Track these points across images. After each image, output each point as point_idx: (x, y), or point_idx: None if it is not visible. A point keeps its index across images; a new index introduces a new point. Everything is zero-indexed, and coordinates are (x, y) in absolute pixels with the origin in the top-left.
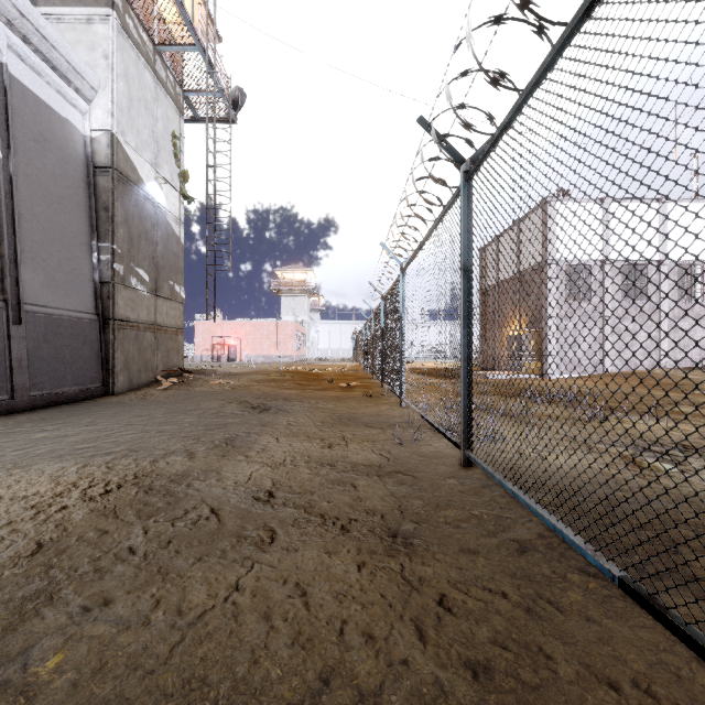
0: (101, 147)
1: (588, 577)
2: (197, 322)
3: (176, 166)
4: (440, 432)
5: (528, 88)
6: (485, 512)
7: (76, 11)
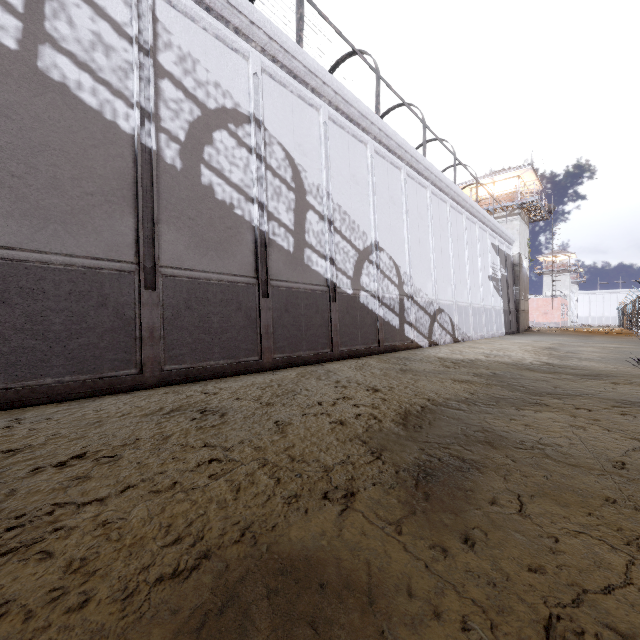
0: (515, 258)
1: None
2: None
3: (527, 249)
4: None
5: None
6: None
7: (507, 219)
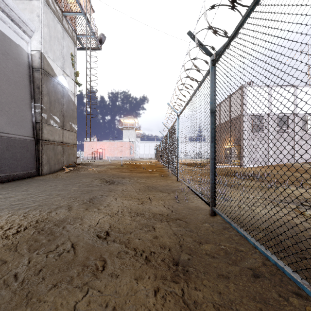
0: (36, 58)
1: (303, 300)
2: (85, 141)
3: (73, 69)
4: (198, 195)
5: (255, 0)
6: (228, 246)
7: None
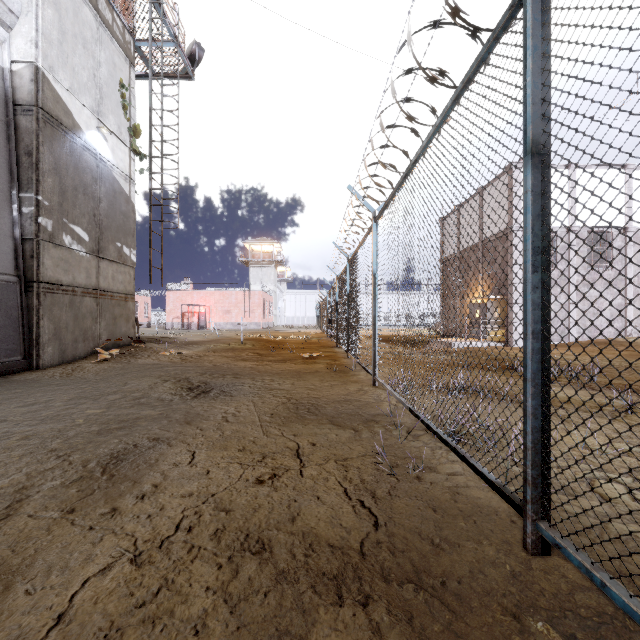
0: (24, 81)
1: None
2: (168, 291)
3: (125, 119)
4: (452, 449)
5: None
6: None
7: None
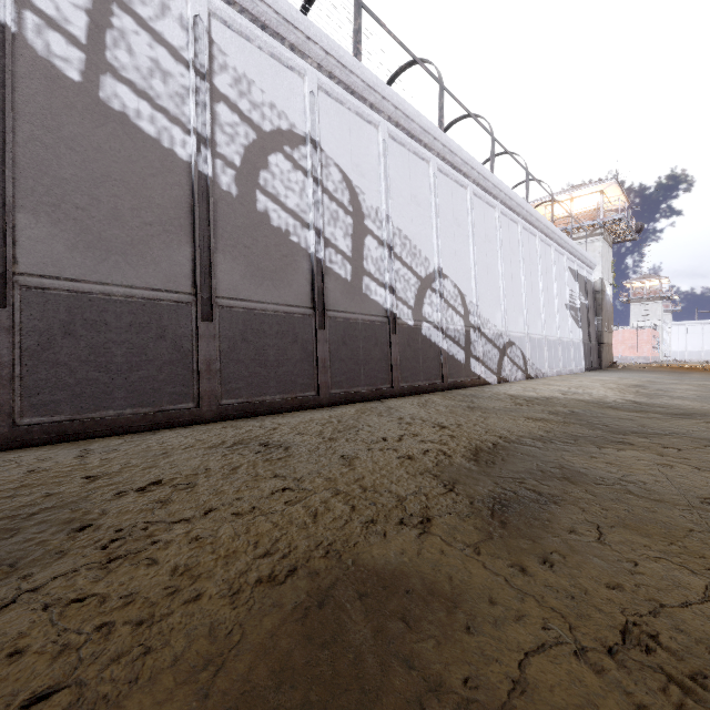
0: (597, 284)
1: None
2: None
3: (611, 274)
4: None
5: None
6: None
7: (587, 240)
